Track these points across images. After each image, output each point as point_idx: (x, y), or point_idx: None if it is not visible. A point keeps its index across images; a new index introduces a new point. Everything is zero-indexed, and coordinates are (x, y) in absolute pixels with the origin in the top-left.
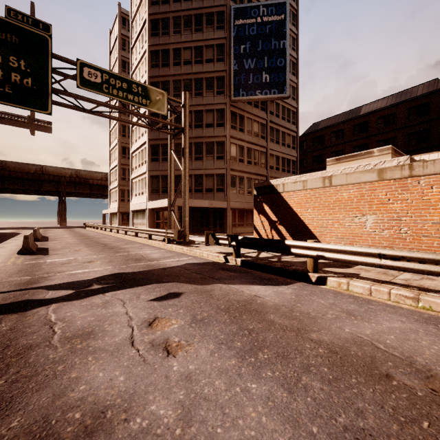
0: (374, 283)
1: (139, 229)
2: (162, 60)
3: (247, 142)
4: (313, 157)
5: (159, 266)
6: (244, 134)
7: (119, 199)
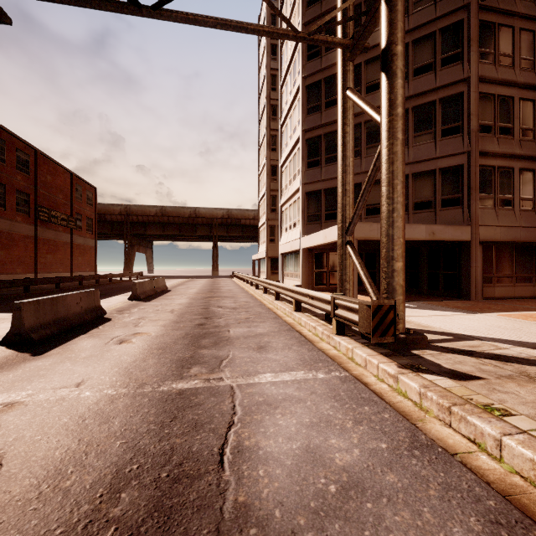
0: None
1: (280, 287)
2: None
3: (520, 87)
4: None
5: None
6: (513, 69)
7: (268, 239)
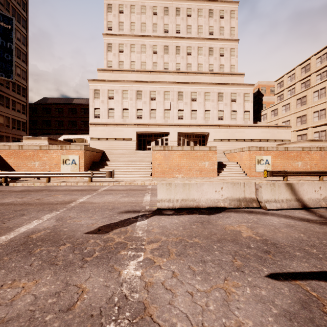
0: (26, 182)
1: None
2: None
3: None
4: (43, 121)
5: None
6: None
7: None
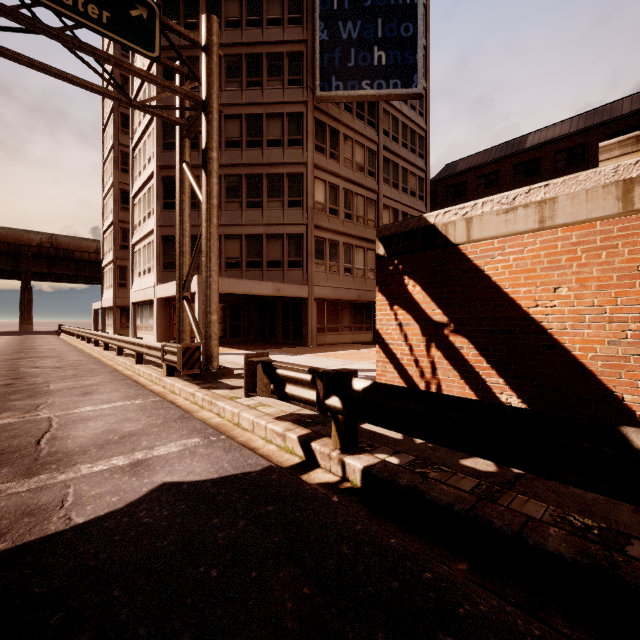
0: None
1: (122, 341)
2: (185, 18)
3: (344, 180)
4: None
5: (3, 529)
6: (339, 164)
7: (116, 283)
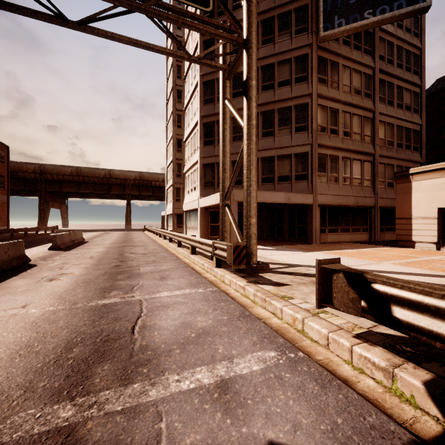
0: None
1: (181, 237)
2: (218, 8)
3: (342, 104)
4: (439, 128)
5: None
6: (338, 91)
7: (174, 199)
